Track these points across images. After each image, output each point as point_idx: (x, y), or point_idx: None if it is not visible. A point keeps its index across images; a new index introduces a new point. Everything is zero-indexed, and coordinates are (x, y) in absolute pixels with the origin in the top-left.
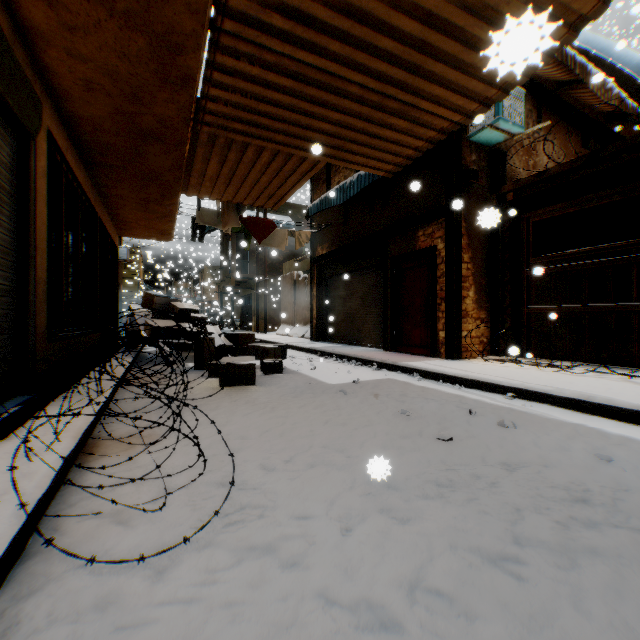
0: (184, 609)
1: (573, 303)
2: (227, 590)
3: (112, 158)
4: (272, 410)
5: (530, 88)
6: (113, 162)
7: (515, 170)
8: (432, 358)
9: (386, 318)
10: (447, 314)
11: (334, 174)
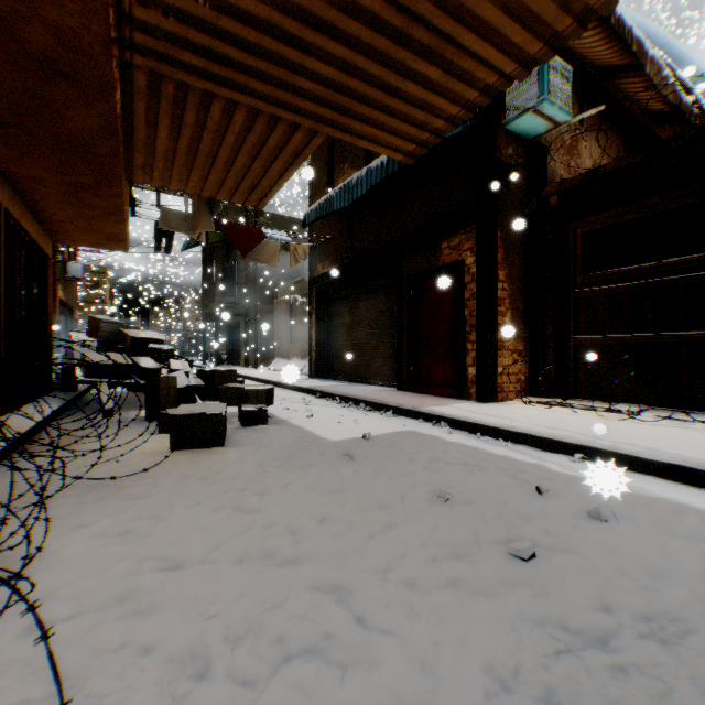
0: None
1: (633, 332)
2: None
3: (2, 109)
4: (237, 496)
5: (572, 74)
6: (6, 117)
7: (556, 172)
8: (460, 401)
9: (401, 350)
10: (479, 345)
11: (337, 176)
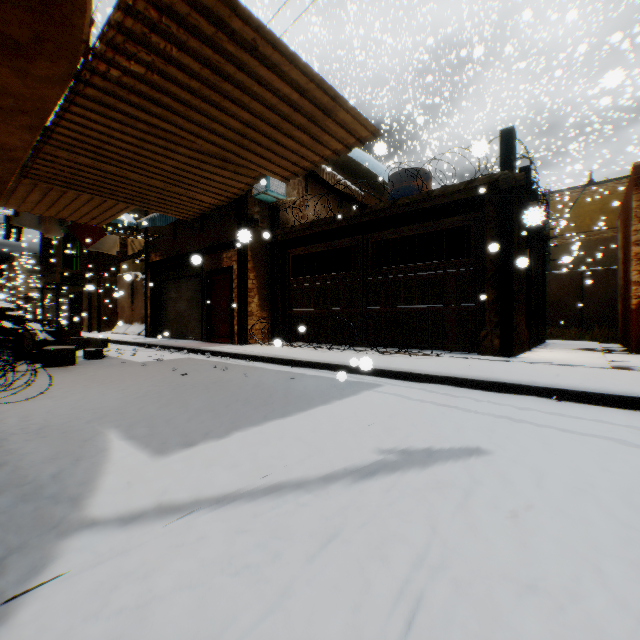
0: (31, 408)
1: (308, 308)
2: (49, 404)
3: None
4: (85, 373)
5: None
6: None
7: (290, 219)
8: (230, 344)
9: (203, 317)
10: (239, 314)
11: None
